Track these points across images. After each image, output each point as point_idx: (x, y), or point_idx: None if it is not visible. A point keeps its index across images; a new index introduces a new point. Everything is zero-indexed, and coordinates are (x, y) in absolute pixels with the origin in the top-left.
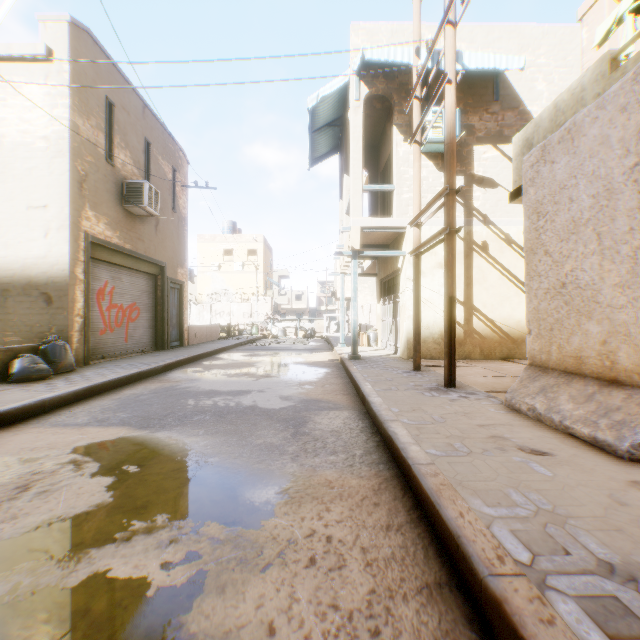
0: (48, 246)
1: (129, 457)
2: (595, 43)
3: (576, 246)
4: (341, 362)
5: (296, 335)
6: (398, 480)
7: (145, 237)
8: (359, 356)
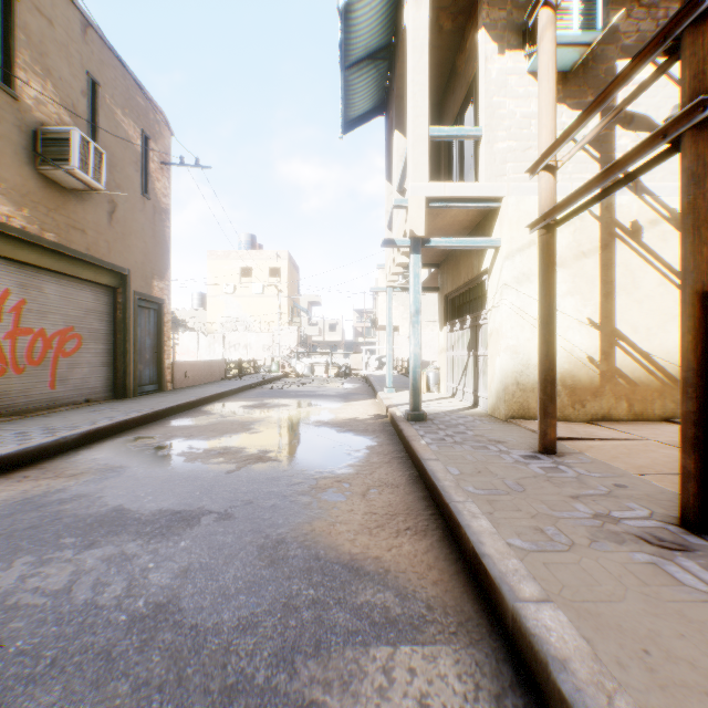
0: None
1: None
2: None
3: None
4: (392, 423)
5: (327, 373)
6: None
7: (88, 226)
8: (423, 414)
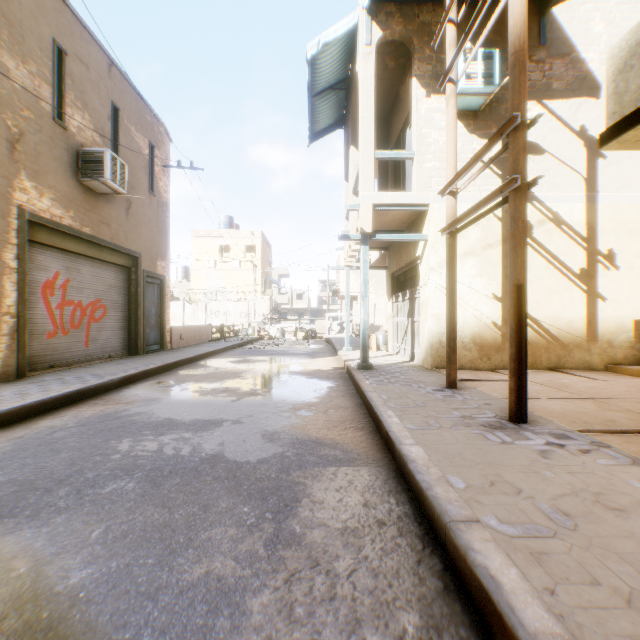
0: None
1: None
2: None
3: None
4: (347, 372)
5: (296, 336)
6: None
7: (112, 221)
8: (370, 365)
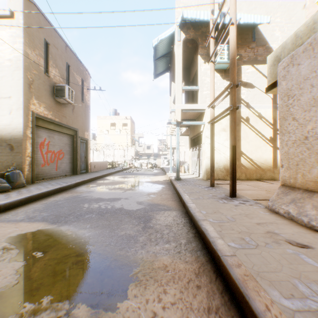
0: (11, 119)
1: (39, 245)
2: (317, 0)
3: (316, 114)
4: (170, 181)
5: (147, 166)
6: (211, 264)
7: (67, 115)
8: (180, 178)
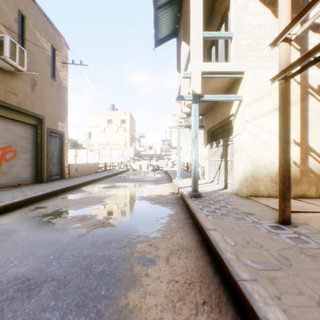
0: None
1: None
2: None
3: None
4: (182, 198)
5: (147, 169)
6: None
7: (19, 92)
8: (199, 194)
